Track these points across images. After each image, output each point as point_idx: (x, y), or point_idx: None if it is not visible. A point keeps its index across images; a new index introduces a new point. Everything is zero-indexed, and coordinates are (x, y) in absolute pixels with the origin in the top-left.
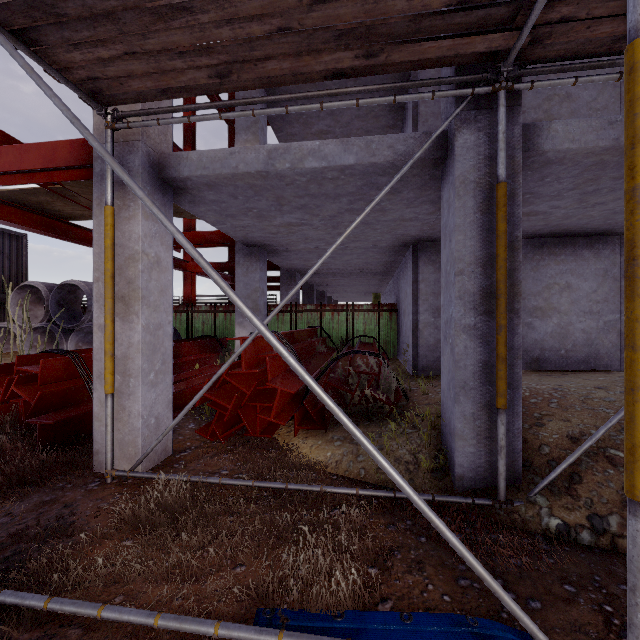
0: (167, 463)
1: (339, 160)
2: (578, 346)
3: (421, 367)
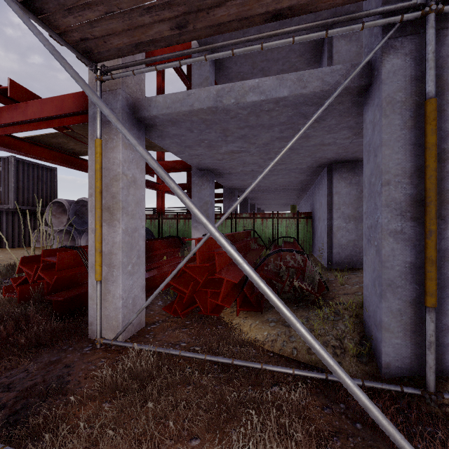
0: (141, 333)
1: (275, 93)
2: None
3: (335, 262)
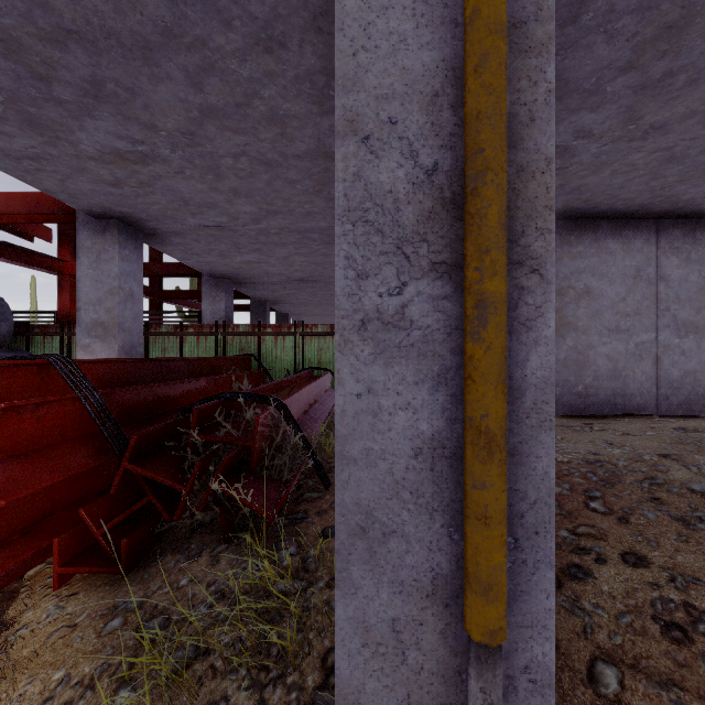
0: None
1: None
2: (601, 379)
3: None
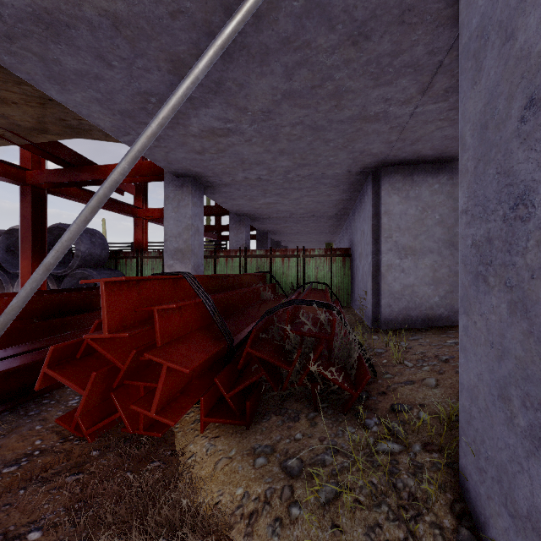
0: None
1: None
2: None
3: (383, 319)
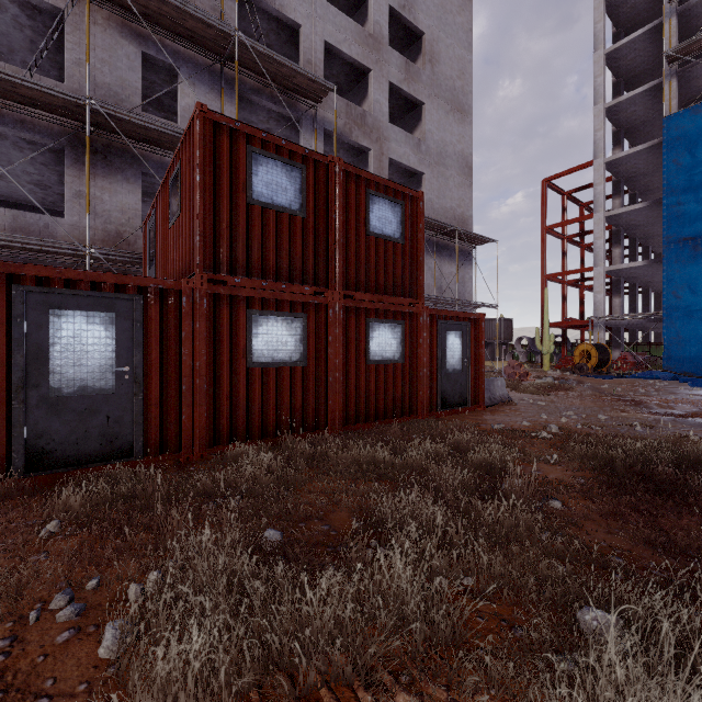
0: None
1: (642, 322)
2: None
3: None
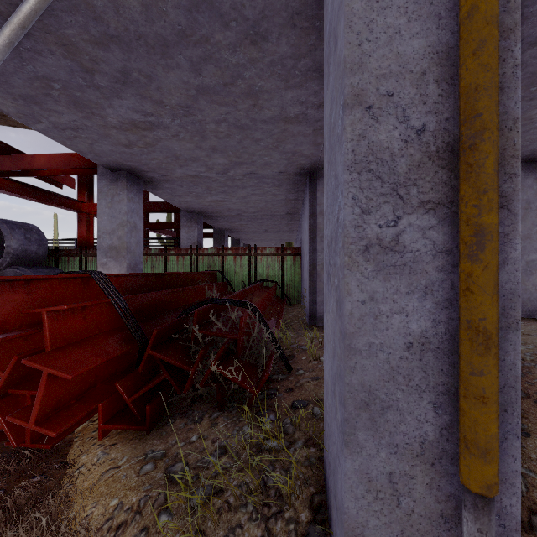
0: None
1: None
2: None
3: (319, 316)
